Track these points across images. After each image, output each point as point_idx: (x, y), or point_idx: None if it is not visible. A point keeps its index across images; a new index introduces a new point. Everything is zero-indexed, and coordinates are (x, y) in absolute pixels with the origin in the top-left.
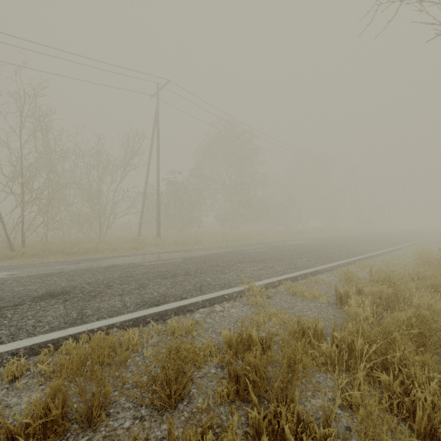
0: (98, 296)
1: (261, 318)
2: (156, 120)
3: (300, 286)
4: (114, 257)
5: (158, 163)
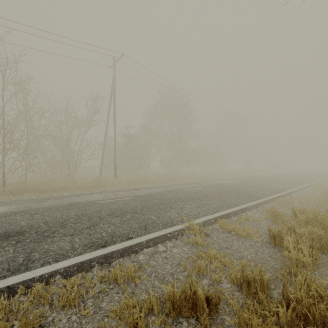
0: (50, 237)
1: (203, 262)
2: (113, 85)
3: (234, 225)
4: (76, 195)
5: (115, 119)
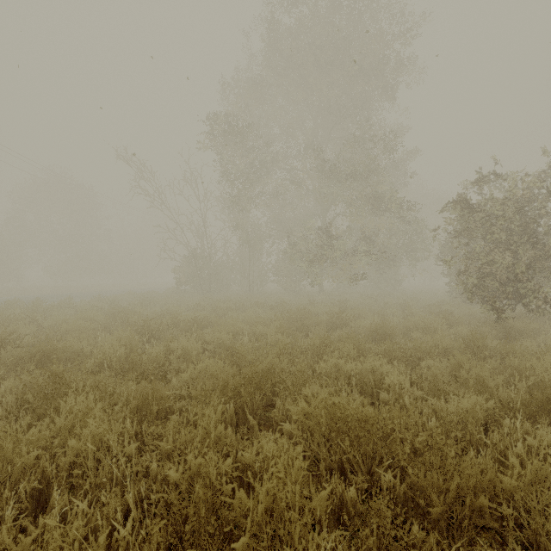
0: None
1: None
2: None
3: None
4: None
5: None
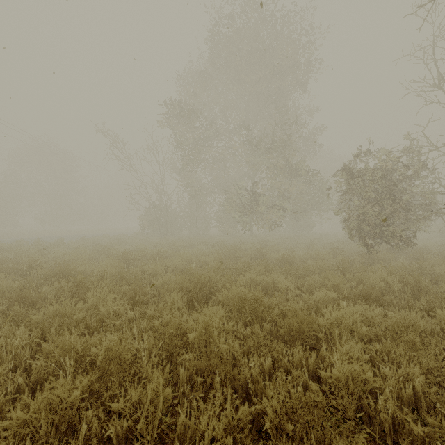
0: None
1: None
2: None
3: None
4: None
5: None
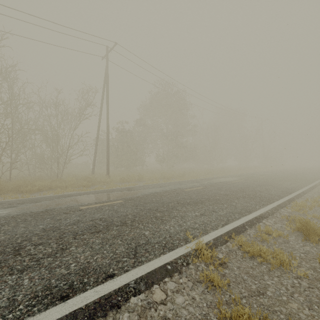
0: None
1: None
2: (106, 77)
3: (258, 246)
4: (59, 197)
5: (108, 113)
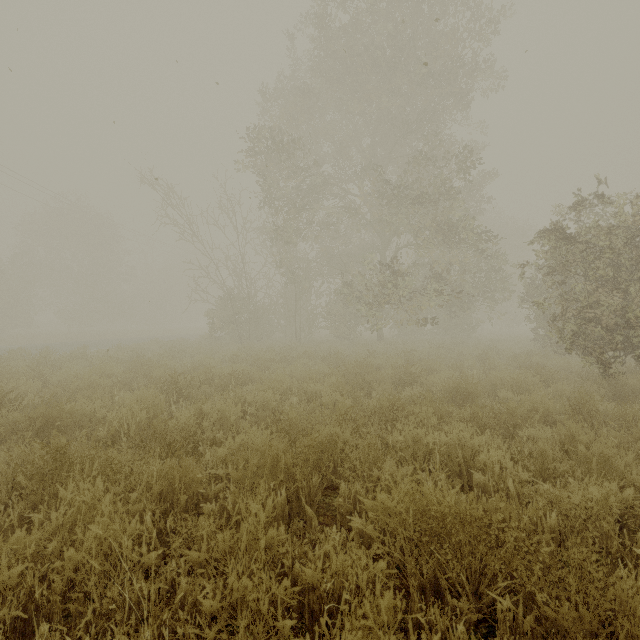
0: None
1: None
2: None
3: None
4: None
5: None
